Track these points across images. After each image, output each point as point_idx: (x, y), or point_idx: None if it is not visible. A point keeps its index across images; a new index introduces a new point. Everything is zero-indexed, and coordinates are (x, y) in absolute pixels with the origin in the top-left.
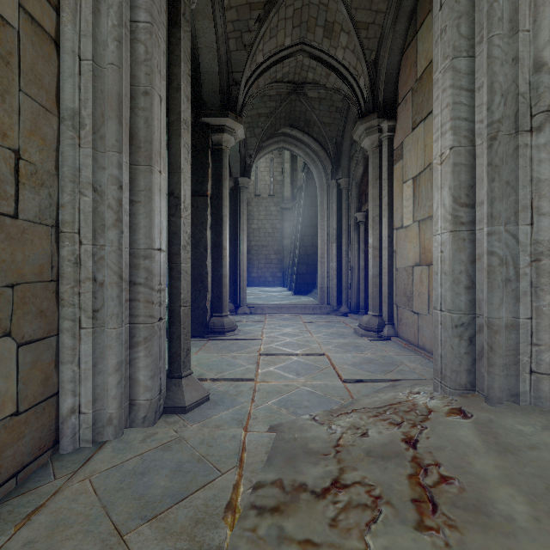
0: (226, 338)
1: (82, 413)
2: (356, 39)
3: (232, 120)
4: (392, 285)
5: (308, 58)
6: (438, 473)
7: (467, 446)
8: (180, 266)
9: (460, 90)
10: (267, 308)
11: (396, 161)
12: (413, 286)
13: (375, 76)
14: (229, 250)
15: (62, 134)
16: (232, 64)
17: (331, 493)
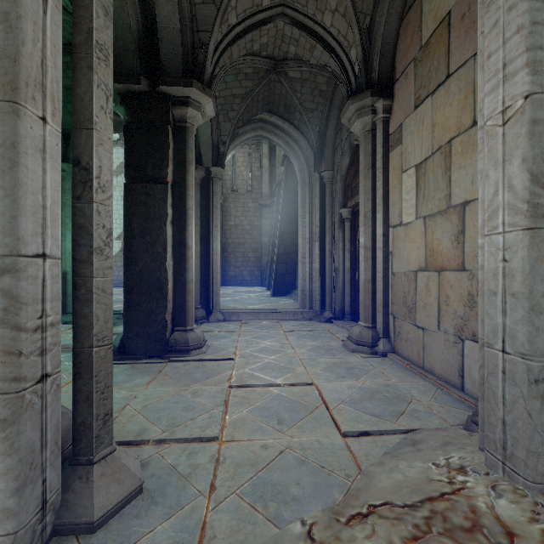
0: (190, 358)
1: None
2: None
3: (198, 91)
4: (387, 292)
5: (289, 25)
6: None
7: None
8: (91, 282)
9: (542, 3)
10: (243, 314)
11: (393, 147)
12: (417, 295)
13: (368, 47)
14: (200, 249)
15: None
16: (197, 21)
17: None
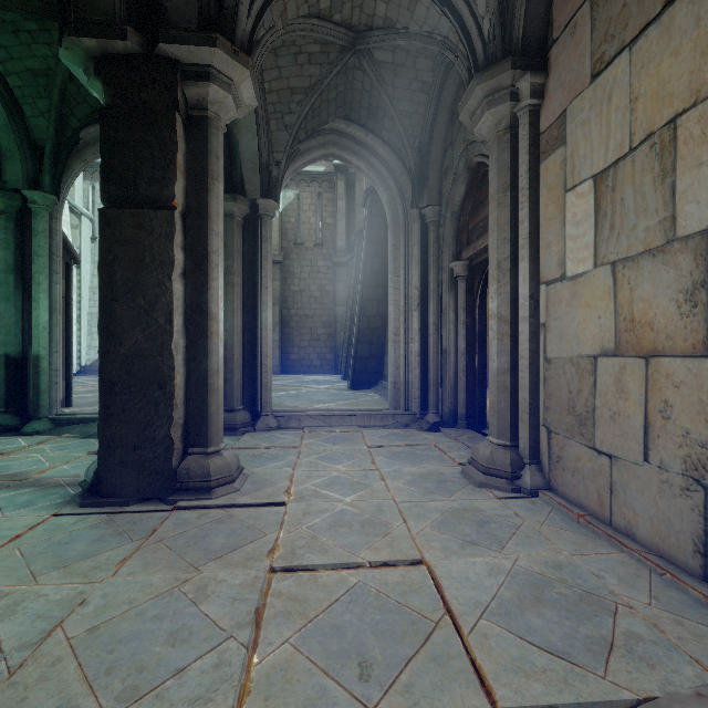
0: (211, 503)
1: None
2: None
3: (225, 55)
4: (537, 390)
5: None
6: None
7: None
8: None
9: None
10: (307, 418)
11: (547, 152)
12: (596, 397)
13: None
14: (243, 321)
15: None
16: None
17: None
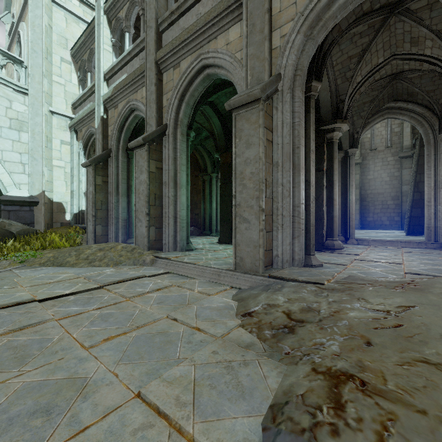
0: (335, 252)
1: (279, 257)
2: (439, 42)
3: (339, 124)
4: None
5: (400, 60)
6: (414, 285)
7: (439, 282)
8: (310, 210)
9: None
10: (372, 242)
11: None
12: None
13: None
14: (341, 200)
15: (273, 170)
16: (339, 92)
17: (365, 285)
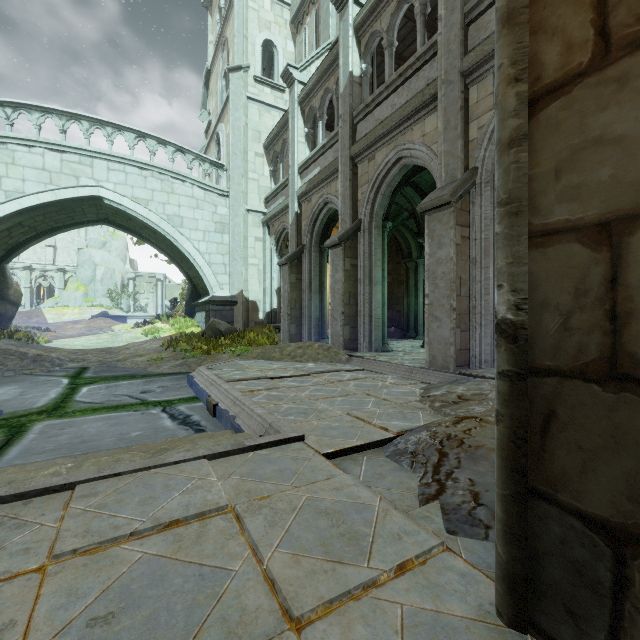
0: None
1: (476, 358)
2: None
3: None
4: None
5: None
6: None
7: None
8: None
9: None
10: None
11: None
12: None
13: None
14: None
15: (470, 267)
16: None
17: None
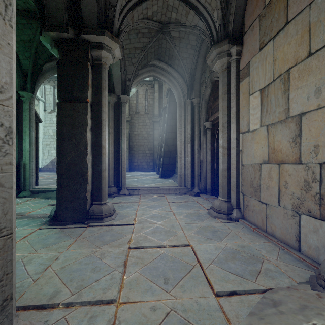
0: (103, 224)
1: None
2: None
3: (109, 39)
4: (238, 177)
5: None
6: None
7: None
8: None
9: None
10: (142, 190)
11: (242, 78)
12: (261, 180)
13: (226, 10)
14: (114, 148)
15: None
16: None
17: None
